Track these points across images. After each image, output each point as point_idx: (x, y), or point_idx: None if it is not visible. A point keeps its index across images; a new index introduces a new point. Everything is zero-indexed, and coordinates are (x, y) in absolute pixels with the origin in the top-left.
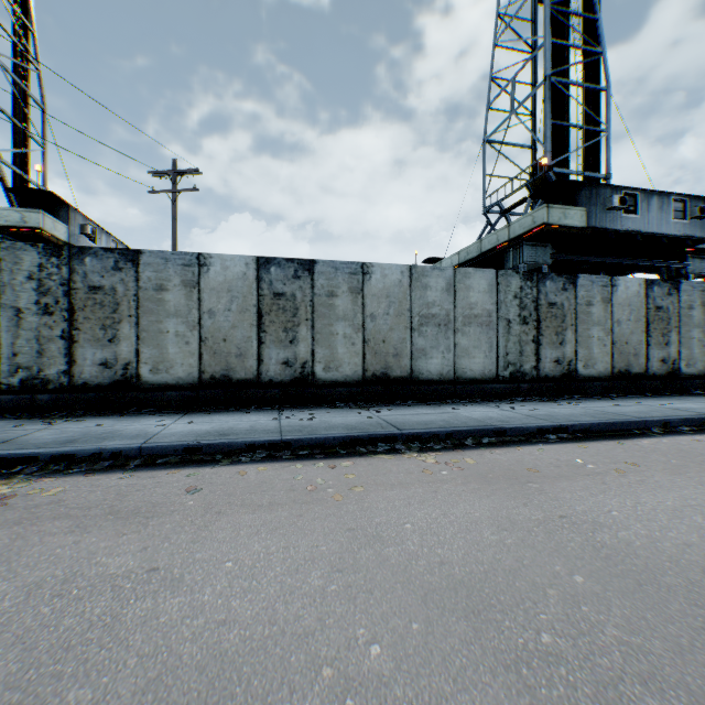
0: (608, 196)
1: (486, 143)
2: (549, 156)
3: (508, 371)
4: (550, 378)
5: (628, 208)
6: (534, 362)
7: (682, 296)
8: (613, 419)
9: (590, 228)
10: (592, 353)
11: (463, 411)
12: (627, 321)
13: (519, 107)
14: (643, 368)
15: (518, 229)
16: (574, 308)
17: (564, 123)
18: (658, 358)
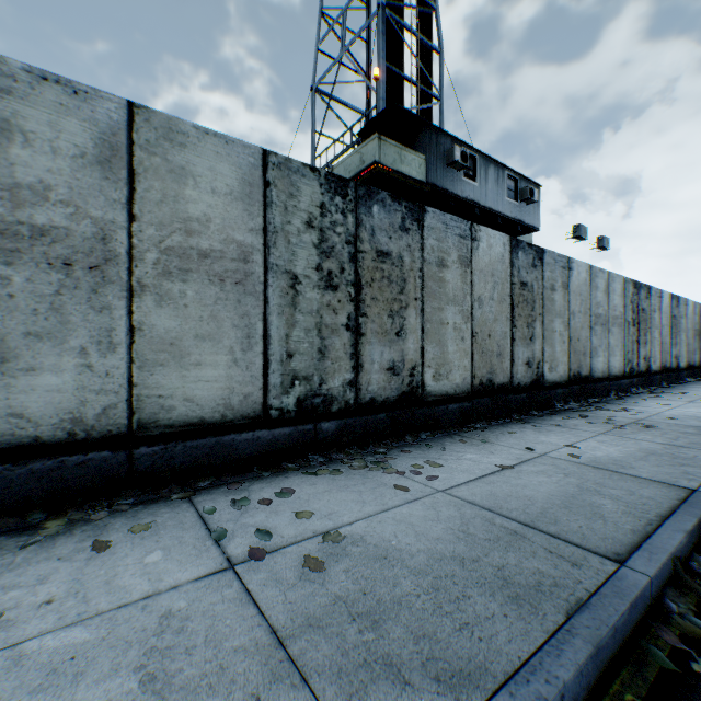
0: (450, 147)
1: (315, 92)
2: (383, 106)
3: (293, 396)
4: (380, 403)
5: (468, 172)
6: (351, 373)
7: (546, 272)
8: (576, 600)
9: (431, 185)
10: (446, 351)
11: (0, 635)
12: (491, 300)
13: (350, 45)
14: (509, 375)
15: (343, 174)
16: (421, 269)
17: (399, 72)
18: (524, 360)
